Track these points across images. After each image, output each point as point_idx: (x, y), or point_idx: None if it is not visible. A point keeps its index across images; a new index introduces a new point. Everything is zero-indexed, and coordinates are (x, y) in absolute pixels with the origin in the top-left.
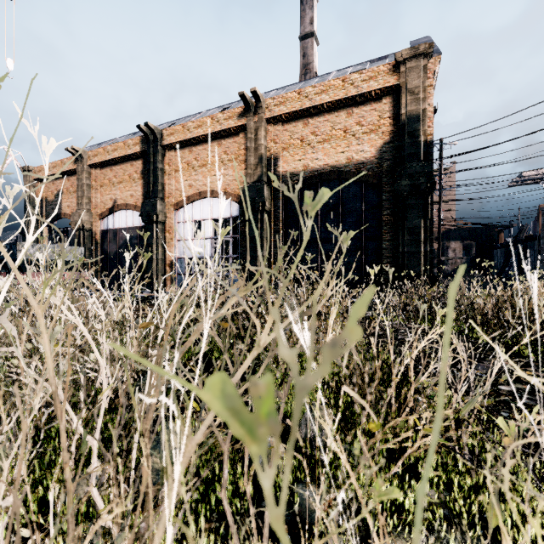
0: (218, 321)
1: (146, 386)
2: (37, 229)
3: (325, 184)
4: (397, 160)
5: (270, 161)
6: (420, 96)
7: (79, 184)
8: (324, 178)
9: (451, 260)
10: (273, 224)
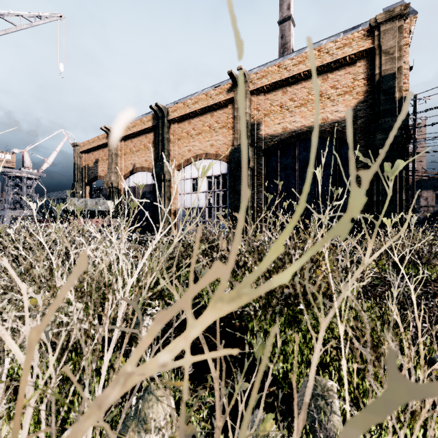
0: None
1: (102, 375)
2: (82, 187)
3: (302, 143)
4: (371, 116)
5: (254, 126)
6: (395, 55)
7: (109, 154)
8: (301, 138)
9: (423, 208)
10: (256, 179)
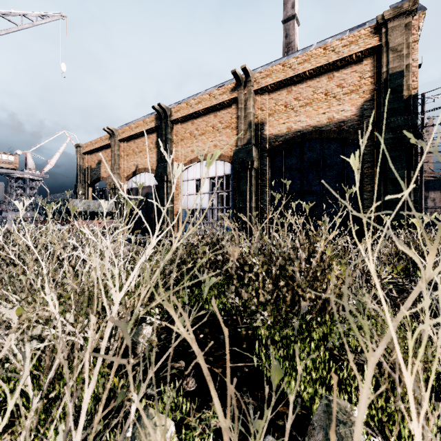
0: (206, 290)
1: (81, 415)
2: (85, 189)
3: (307, 143)
4: (378, 116)
5: (258, 126)
6: (403, 53)
7: (112, 155)
8: (306, 138)
9: (430, 209)
10: (260, 180)
